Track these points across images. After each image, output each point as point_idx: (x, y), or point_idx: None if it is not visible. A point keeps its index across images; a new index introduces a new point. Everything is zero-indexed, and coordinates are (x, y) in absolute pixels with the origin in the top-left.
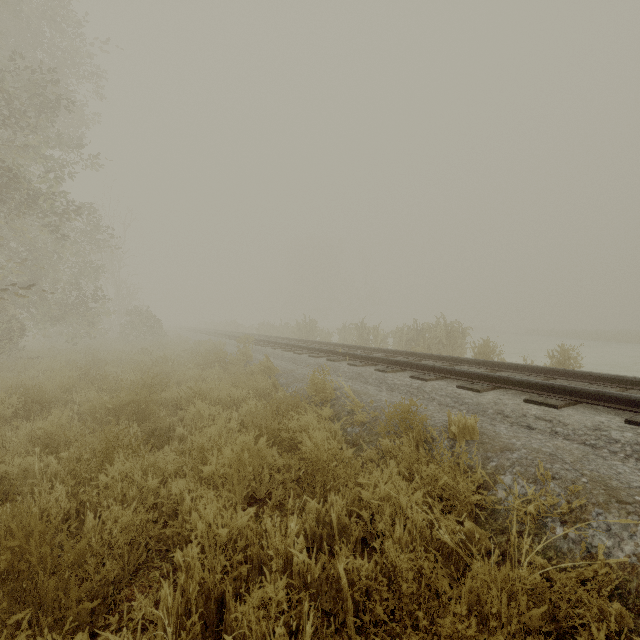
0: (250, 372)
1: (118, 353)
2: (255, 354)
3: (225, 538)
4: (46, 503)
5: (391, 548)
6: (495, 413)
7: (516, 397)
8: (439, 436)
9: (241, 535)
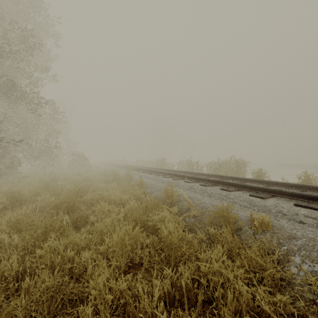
0: (131, 185)
1: (65, 175)
2: (134, 176)
3: (110, 302)
4: (5, 266)
5: (226, 314)
6: (277, 212)
7: (287, 202)
8: (244, 226)
9: (122, 293)
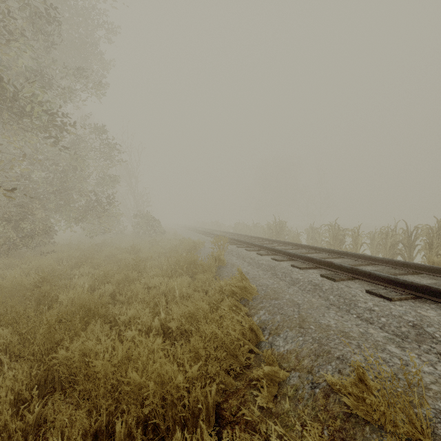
0: (219, 289)
1: (112, 250)
2: (229, 255)
3: None
4: None
5: None
6: None
7: None
8: None
9: None
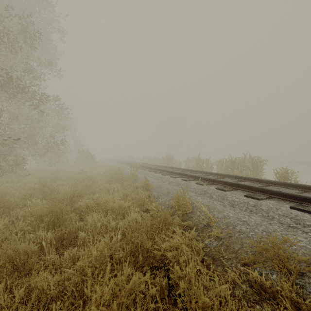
0: (135, 186)
1: (69, 173)
2: (140, 174)
3: None
4: None
5: None
6: None
7: None
8: (309, 270)
9: None
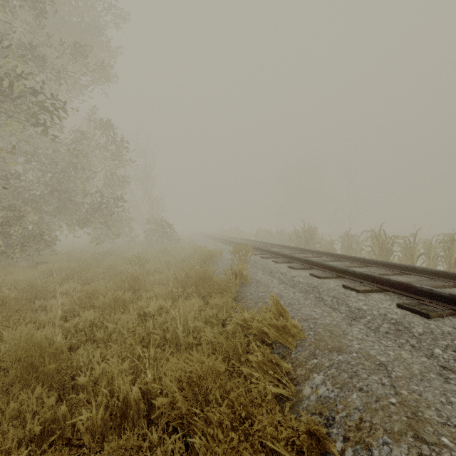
0: (242, 323)
1: (114, 260)
2: (253, 269)
3: None
4: None
5: None
6: None
7: None
8: None
9: None
